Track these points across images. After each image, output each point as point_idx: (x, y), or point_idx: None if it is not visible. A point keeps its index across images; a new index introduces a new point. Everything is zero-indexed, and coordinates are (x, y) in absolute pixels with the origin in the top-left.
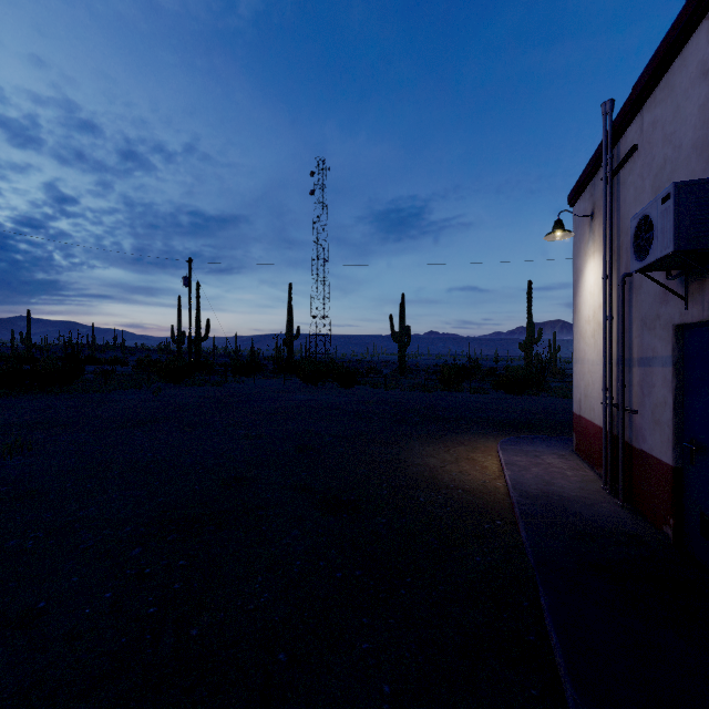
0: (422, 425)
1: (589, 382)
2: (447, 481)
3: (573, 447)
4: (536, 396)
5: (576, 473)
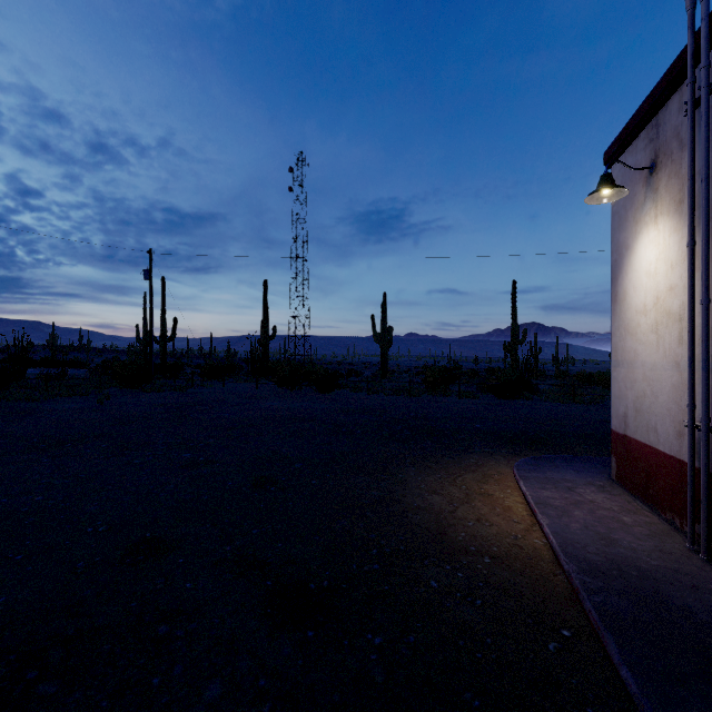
0: (415, 442)
1: (646, 393)
2: (463, 539)
3: (611, 473)
4: (528, 400)
5: (636, 519)
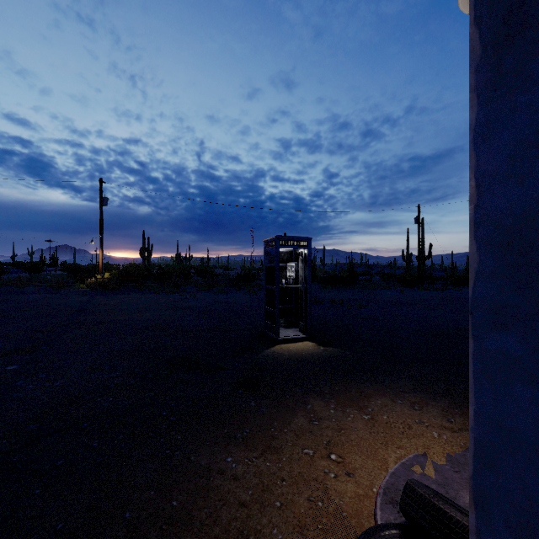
0: None
1: None
2: None
3: None
4: None
5: None
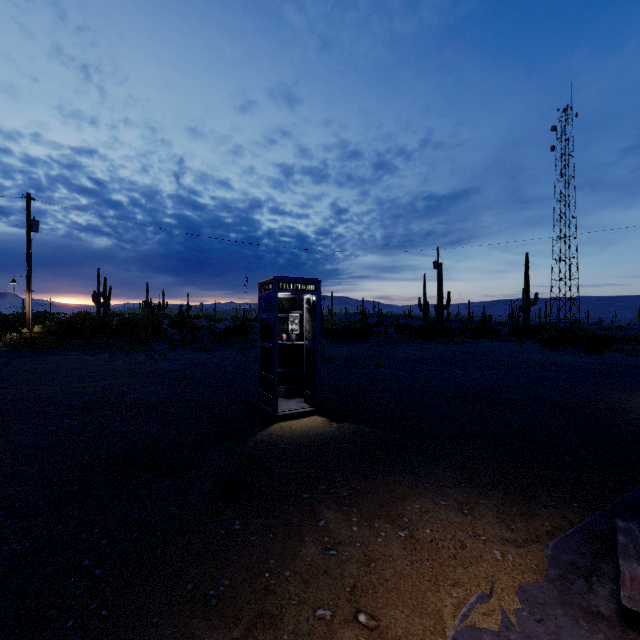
0: None
1: None
2: None
3: None
4: None
5: None
